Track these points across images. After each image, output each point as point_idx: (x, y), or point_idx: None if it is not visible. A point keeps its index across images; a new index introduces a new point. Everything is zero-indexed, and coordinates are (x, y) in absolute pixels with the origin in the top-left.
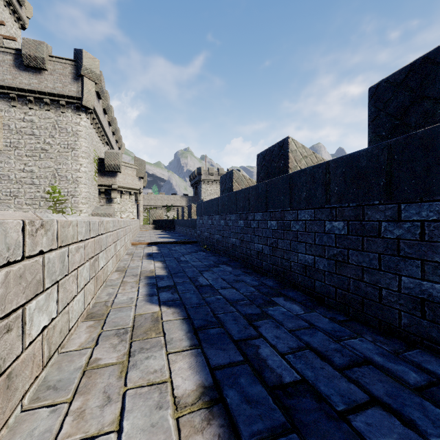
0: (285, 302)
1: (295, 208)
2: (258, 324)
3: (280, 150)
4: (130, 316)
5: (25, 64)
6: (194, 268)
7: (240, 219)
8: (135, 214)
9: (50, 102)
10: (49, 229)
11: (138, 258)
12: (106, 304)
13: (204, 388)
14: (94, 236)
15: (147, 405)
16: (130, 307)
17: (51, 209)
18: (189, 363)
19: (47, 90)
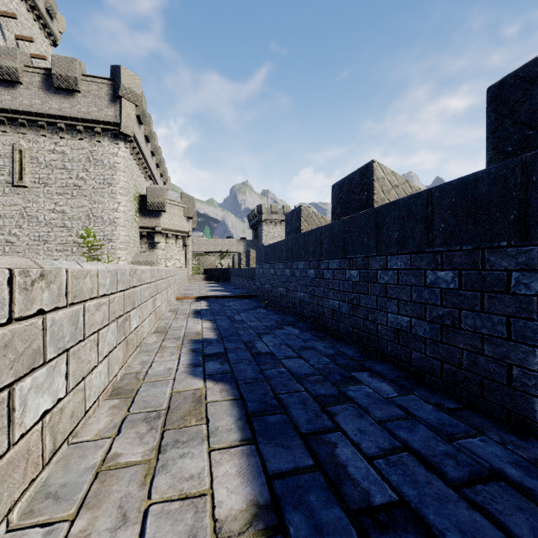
0: (371, 378)
1: (384, 253)
2: (334, 410)
3: (362, 178)
4: (165, 394)
5: (55, 85)
6: (252, 330)
7: (310, 268)
8: (183, 262)
9: (84, 129)
10: (53, 280)
11: (183, 316)
12: (137, 375)
13: (258, 507)
14: (123, 289)
15: (176, 532)
16: (167, 381)
17: (85, 256)
18: (238, 465)
19: (80, 115)
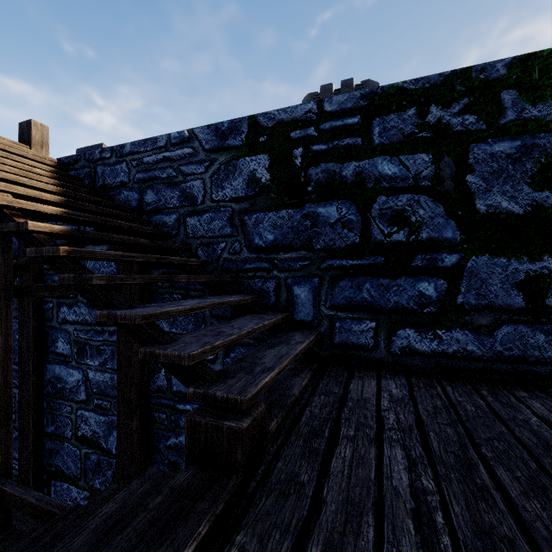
0: None
1: None
2: None
3: None
4: None
5: None
6: None
7: None
8: None
9: None
10: None
11: None
12: None
13: None
14: None
15: None
16: None
17: None
18: None
19: None
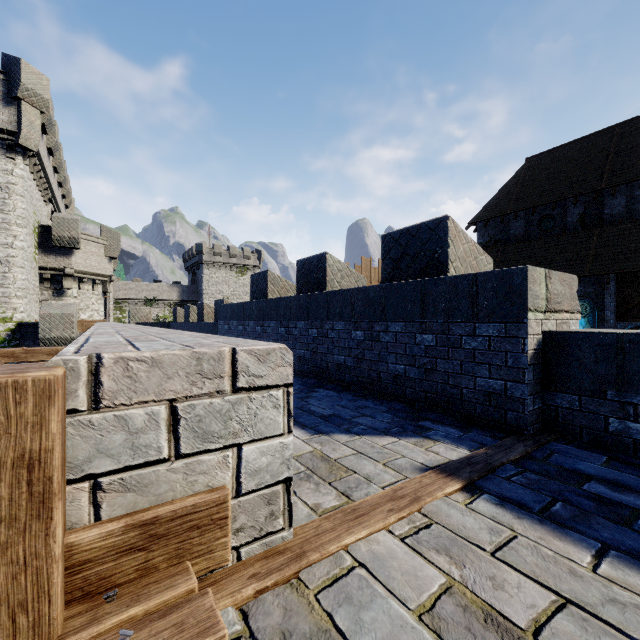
0: (324, 391)
1: (332, 320)
2: (307, 401)
3: (319, 262)
4: None
5: None
6: None
7: (281, 327)
8: (103, 314)
9: None
10: None
11: None
12: None
13: None
14: None
15: None
16: None
17: None
18: None
19: None
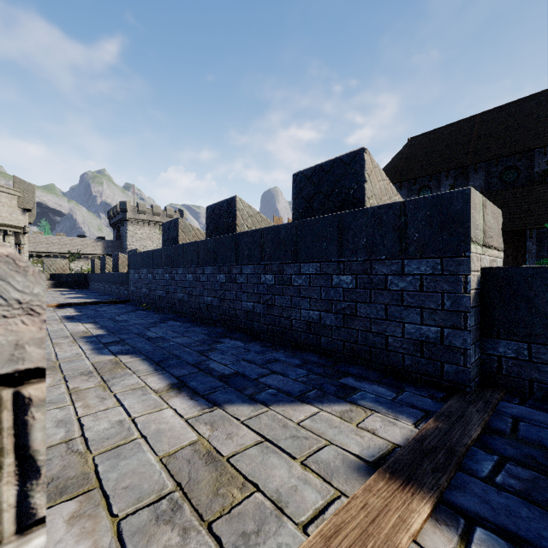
0: (231, 341)
1: (240, 264)
2: (209, 355)
3: (228, 207)
4: (86, 364)
5: None
6: (138, 326)
7: (189, 273)
8: None
9: None
10: None
11: (54, 322)
12: (47, 361)
13: (173, 386)
14: None
15: (135, 396)
16: (81, 359)
17: None
18: (157, 379)
19: None
